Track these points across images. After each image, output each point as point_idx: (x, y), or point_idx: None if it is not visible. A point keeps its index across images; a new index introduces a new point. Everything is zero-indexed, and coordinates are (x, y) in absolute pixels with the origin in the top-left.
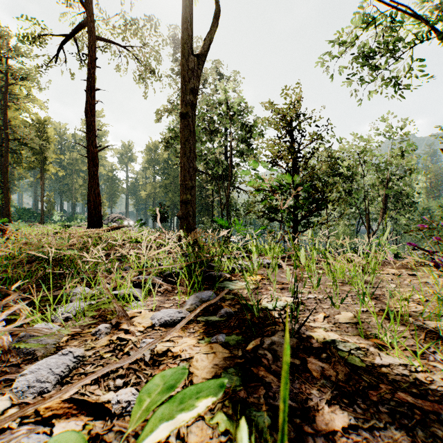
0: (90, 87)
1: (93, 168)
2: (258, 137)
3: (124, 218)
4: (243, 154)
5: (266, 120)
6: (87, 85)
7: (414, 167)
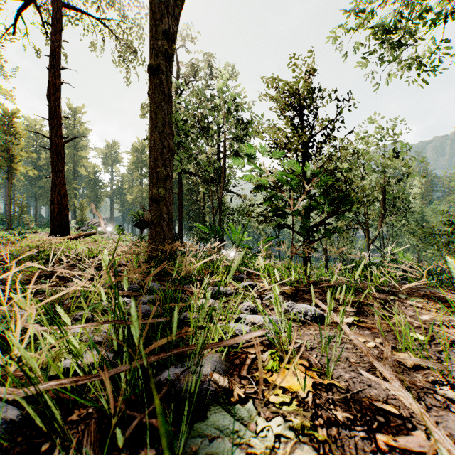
0: (53, 65)
1: (57, 163)
2: (253, 135)
3: (105, 224)
4: (238, 154)
5: (270, 97)
6: (50, 62)
7: (415, 171)
